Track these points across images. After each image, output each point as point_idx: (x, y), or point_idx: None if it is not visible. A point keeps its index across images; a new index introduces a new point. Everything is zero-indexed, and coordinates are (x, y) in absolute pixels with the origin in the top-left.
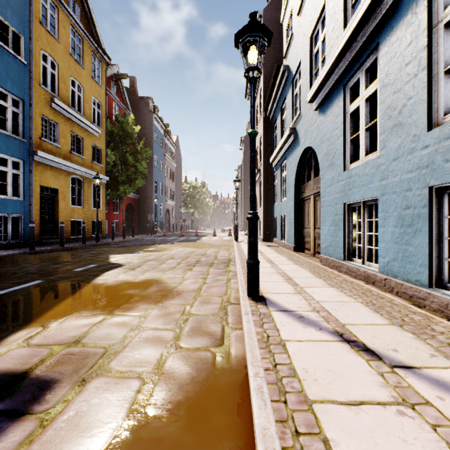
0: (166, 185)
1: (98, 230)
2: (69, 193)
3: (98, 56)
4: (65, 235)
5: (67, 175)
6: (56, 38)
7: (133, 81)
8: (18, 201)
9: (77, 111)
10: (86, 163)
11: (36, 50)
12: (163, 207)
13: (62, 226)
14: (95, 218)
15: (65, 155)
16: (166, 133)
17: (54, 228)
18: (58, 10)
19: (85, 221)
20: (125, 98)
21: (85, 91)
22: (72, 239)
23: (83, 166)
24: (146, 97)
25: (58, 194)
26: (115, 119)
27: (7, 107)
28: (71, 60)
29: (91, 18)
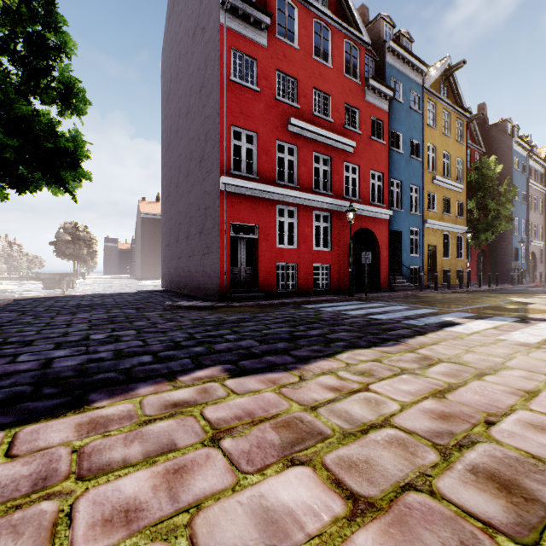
0: (530, 220)
1: (468, 278)
2: (441, 247)
3: (459, 118)
4: (439, 281)
5: (440, 233)
6: (435, 128)
7: (481, 109)
8: (417, 257)
9: (446, 177)
10: (451, 219)
11: (424, 147)
12: (525, 251)
13: (448, 275)
14: (458, 267)
15: (439, 217)
16: (531, 153)
17: (432, 276)
18: (435, 105)
19: (451, 270)
20: (476, 136)
21: (451, 157)
22: (443, 285)
23: (449, 223)
24: (501, 121)
25: (435, 249)
26: (471, 167)
27: (412, 195)
28: (442, 138)
29: (455, 89)
